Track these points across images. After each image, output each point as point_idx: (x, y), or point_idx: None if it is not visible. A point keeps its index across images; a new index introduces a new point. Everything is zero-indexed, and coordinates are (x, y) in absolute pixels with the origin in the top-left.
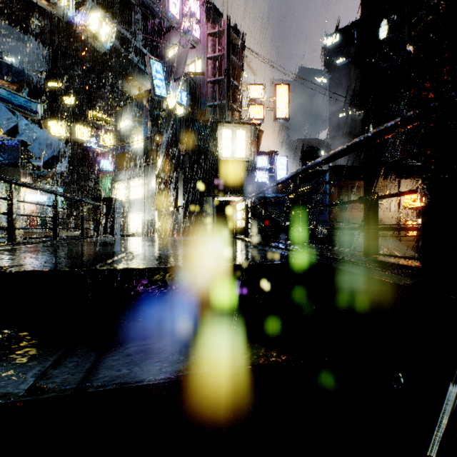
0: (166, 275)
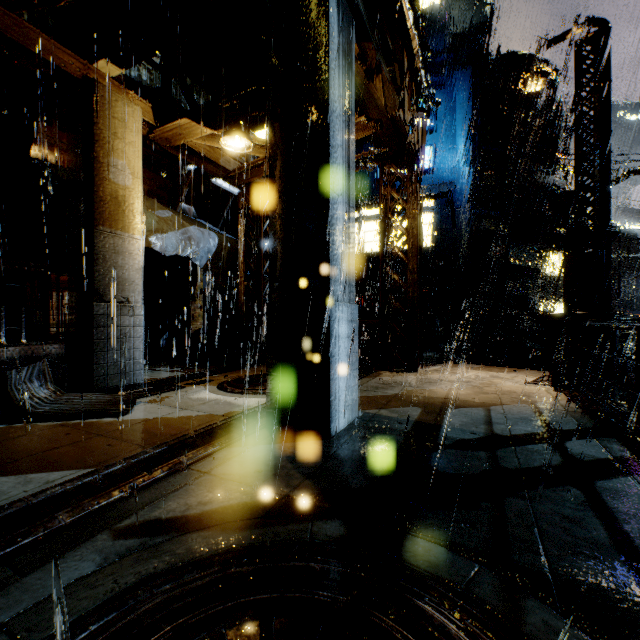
0: (623, 334)
